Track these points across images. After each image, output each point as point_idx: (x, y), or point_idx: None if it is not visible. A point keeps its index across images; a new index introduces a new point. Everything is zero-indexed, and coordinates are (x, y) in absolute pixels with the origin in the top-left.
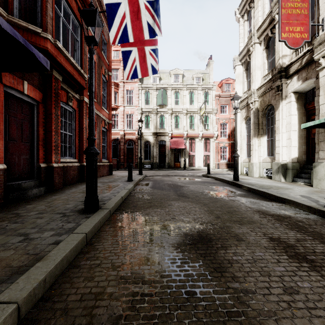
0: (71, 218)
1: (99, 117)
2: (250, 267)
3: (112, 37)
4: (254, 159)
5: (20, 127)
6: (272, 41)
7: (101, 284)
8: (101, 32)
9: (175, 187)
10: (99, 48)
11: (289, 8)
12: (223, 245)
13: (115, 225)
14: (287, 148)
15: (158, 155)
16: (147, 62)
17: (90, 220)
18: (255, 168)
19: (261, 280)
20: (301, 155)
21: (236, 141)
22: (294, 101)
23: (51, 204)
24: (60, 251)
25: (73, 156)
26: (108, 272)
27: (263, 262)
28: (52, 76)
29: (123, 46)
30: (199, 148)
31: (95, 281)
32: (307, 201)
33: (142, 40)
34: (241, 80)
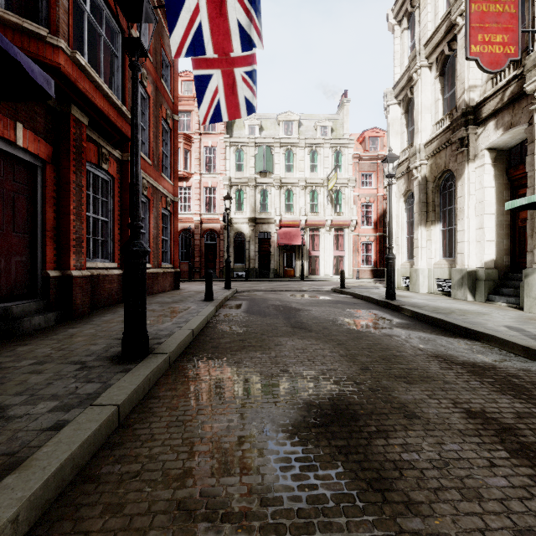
0: (96, 373)
1: (156, 190)
2: (438, 478)
3: (177, 47)
4: (420, 262)
5: (10, 205)
6: (451, 63)
7: (137, 523)
8: (161, 45)
9: (287, 311)
10: (157, 73)
11: (483, 3)
12: (380, 426)
13: (176, 386)
14: (477, 244)
15: (257, 255)
16: (237, 95)
17: (129, 376)
18: (421, 278)
19: (466, 509)
20: (501, 255)
21: (391, 233)
22: (489, 164)
23: (62, 344)
24: (59, 446)
25: (111, 257)
26: (155, 493)
27: (463, 466)
28: (69, 117)
29: (197, 68)
30: (327, 244)
31: (125, 514)
32: (520, 338)
33: (230, 57)
34: (397, 130)
